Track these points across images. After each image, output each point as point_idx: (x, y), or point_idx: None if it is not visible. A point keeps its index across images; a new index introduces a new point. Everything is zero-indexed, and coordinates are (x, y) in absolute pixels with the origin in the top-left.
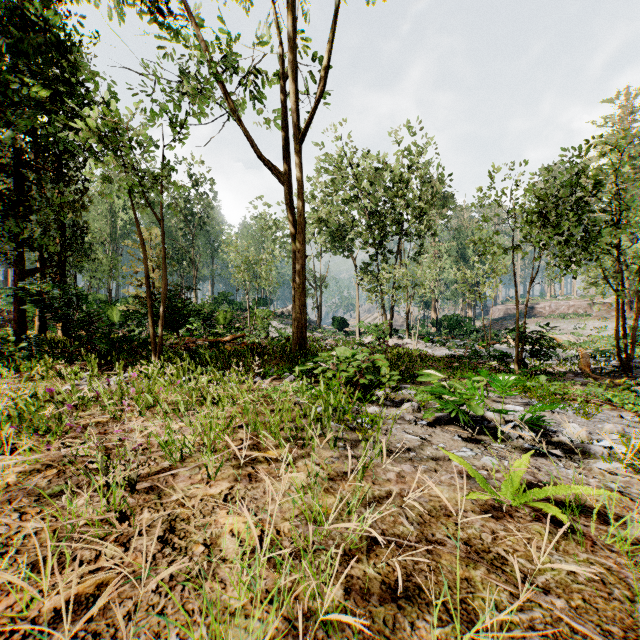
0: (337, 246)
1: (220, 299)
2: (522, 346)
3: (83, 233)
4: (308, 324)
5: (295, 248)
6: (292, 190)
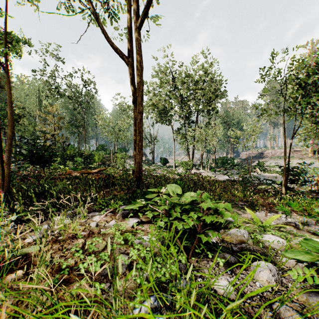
0: (163, 119)
1: (99, 148)
2: (287, 176)
3: None
4: (147, 161)
5: (135, 108)
6: (133, 68)
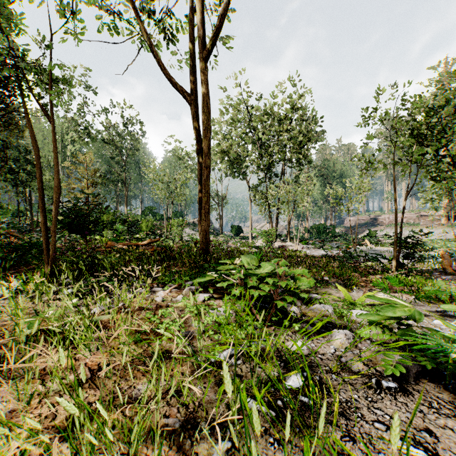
0: (235, 171)
1: (146, 212)
2: (399, 249)
3: (6, 147)
4: (213, 231)
5: (200, 161)
6: (197, 109)
